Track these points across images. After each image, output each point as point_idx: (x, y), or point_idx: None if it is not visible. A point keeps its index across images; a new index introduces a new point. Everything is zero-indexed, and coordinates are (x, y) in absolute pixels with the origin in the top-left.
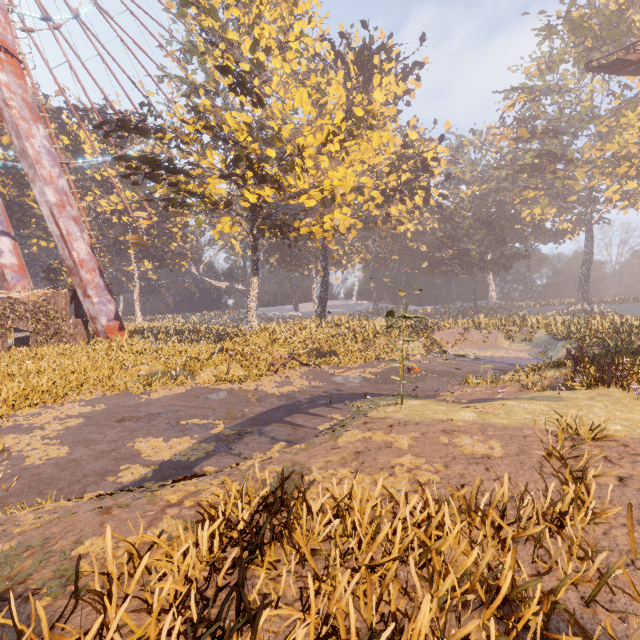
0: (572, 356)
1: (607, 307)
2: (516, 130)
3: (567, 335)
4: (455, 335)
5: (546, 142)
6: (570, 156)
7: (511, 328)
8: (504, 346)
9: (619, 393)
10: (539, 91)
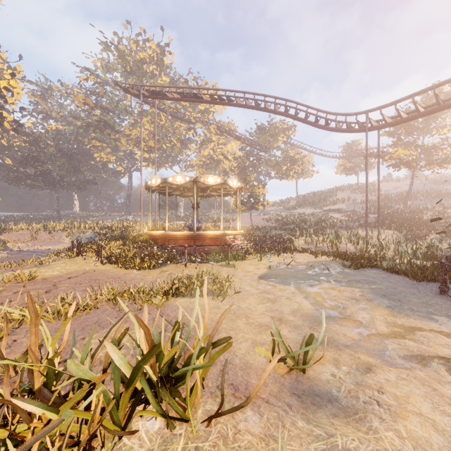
0: (72, 242)
1: (139, 218)
2: (85, 98)
3: (100, 232)
4: (25, 236)
5: (106, 114)
6: (117, 128)
7: (72, 229)
8: (66, 242)
9: (80, 258)
10: (103, 80)
